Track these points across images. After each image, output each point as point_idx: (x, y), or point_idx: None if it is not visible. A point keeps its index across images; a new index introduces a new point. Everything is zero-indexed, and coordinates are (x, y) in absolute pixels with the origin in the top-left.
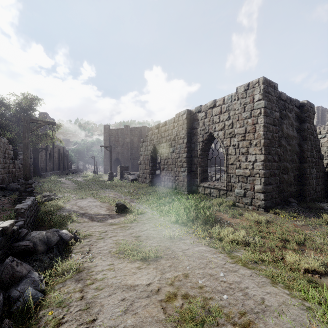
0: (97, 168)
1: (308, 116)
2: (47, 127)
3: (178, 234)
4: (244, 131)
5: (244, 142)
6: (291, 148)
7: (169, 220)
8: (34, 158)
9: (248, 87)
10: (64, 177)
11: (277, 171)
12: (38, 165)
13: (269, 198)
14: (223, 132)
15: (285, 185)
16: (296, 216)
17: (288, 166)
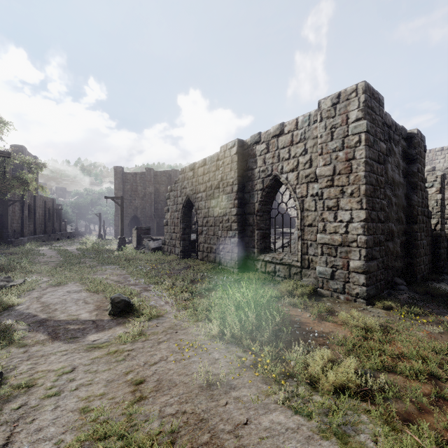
0: (104, 231)
1: (419, 153)
2: (24, 168)
3: (223, 376)
4: (332, 171)
5: (331, 190)
6: (397, 201)
7: (207, 332)
8: (1, 215)
9: (338, 100)
10: (50, 244)
11: (383, 237)
12: (7, 226)
13: (372, 282)
14: (295, 174)
15: (389, 258)
16: (422, 313)
17: (394, 229)
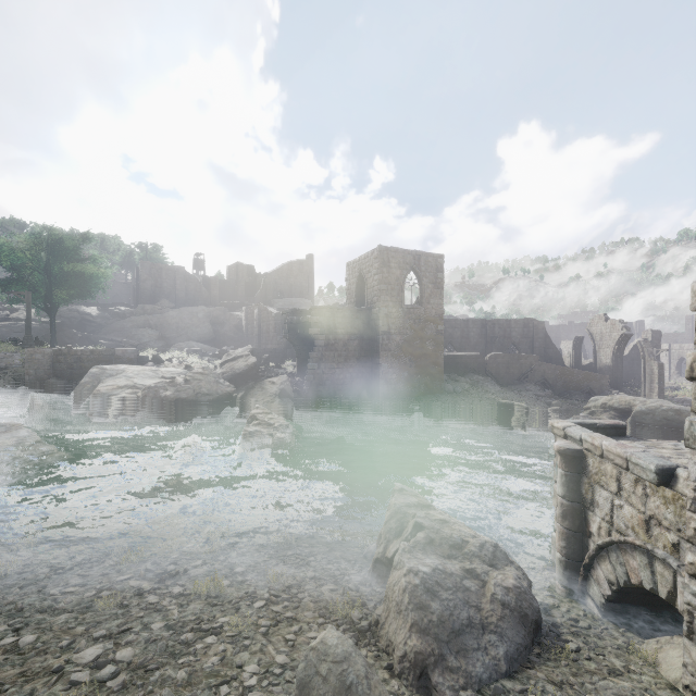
0: None
1: None
2: None
3: None
4: None
5: None
6: None
7: None
8: None
9: None
10: None
11: None
12: None
13: None
14: None
15: None
16: None
17: None
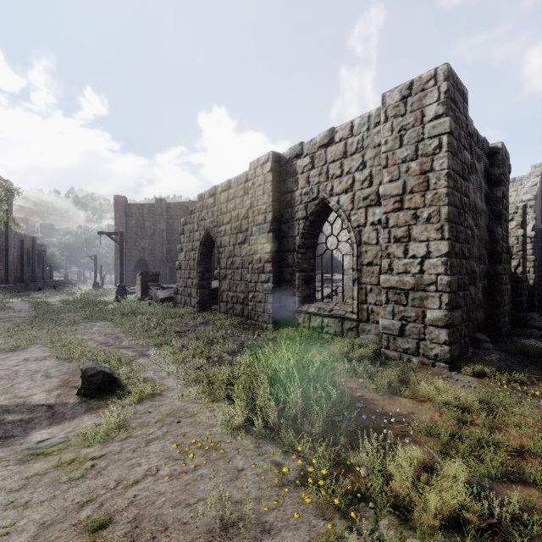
0: (102, 278)
1: (503, 173)
2: None
3: (250, 508)
4: (401, 189)
5: (400, 215)
6: (479, 234)
7: (226, 421)
8: None
9: (410, 91)
10: (26, 295)
11: (467, 278)
12: None
13: (456, 339)
14: (350, 196)
15: (471, 308)
16: (527, 381)
17: (476, 269)
